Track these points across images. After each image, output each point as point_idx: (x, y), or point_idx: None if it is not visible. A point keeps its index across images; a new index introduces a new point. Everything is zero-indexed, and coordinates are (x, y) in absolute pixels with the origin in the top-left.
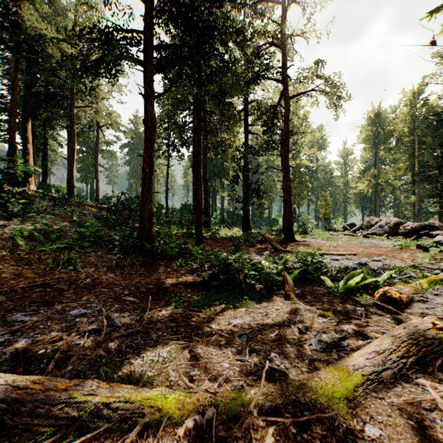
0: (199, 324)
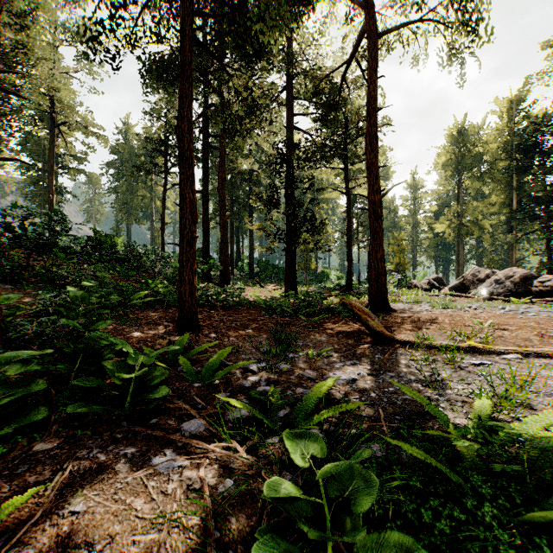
0: None
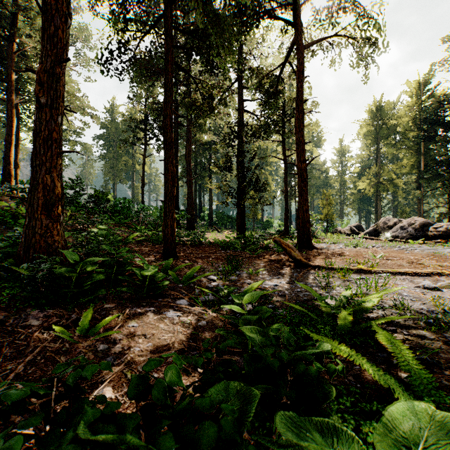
0: None
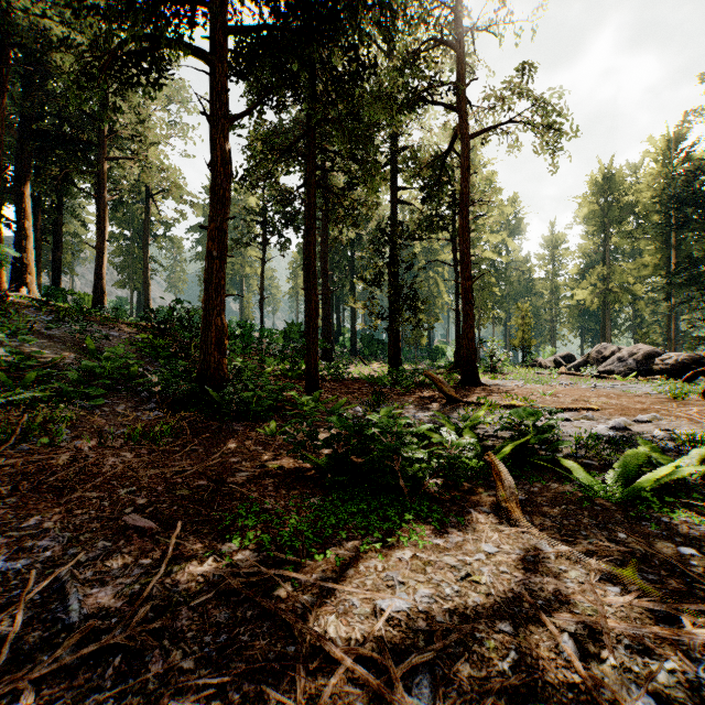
0: (290, 621)
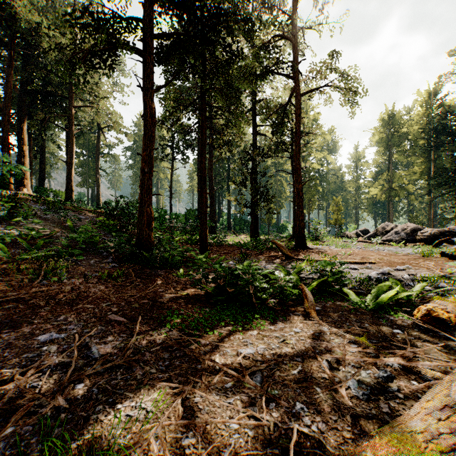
0: (198, 355)
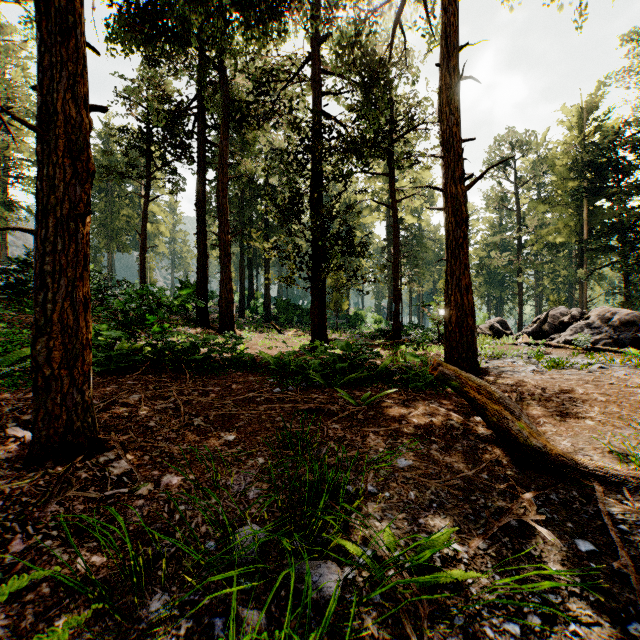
0: None
